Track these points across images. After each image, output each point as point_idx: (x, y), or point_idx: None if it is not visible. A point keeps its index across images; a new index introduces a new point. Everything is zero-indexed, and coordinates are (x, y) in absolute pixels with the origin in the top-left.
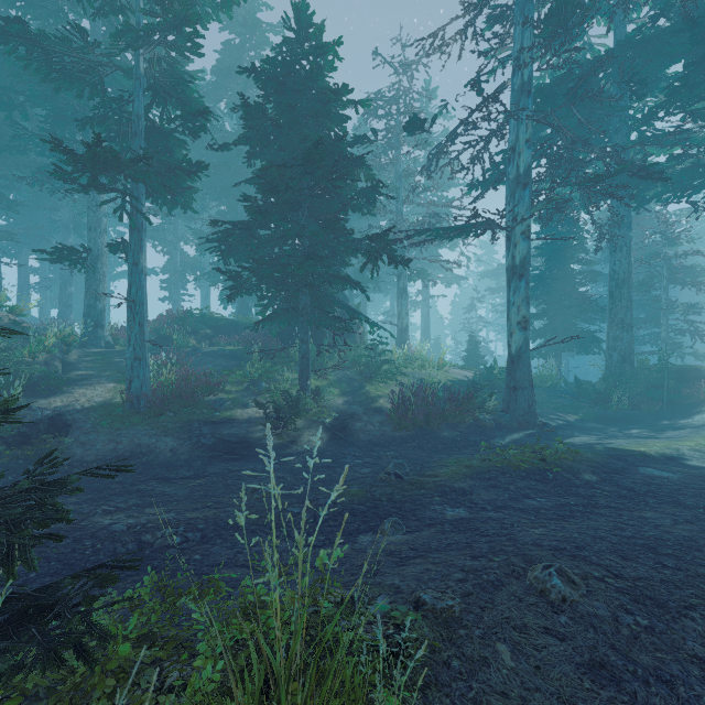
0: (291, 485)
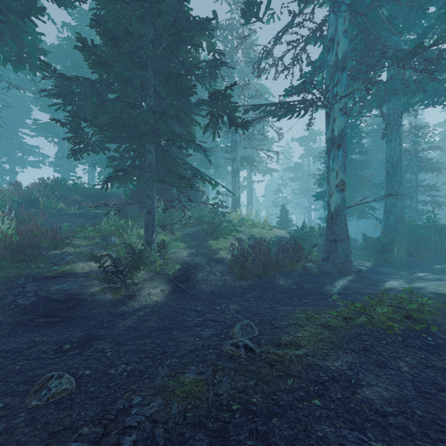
0: (107, 366)
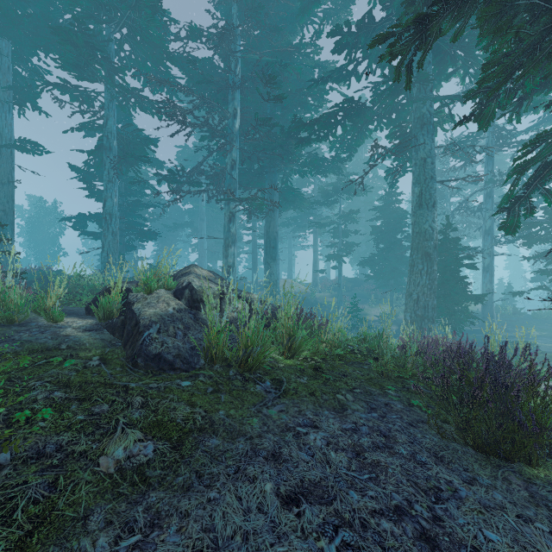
0: None
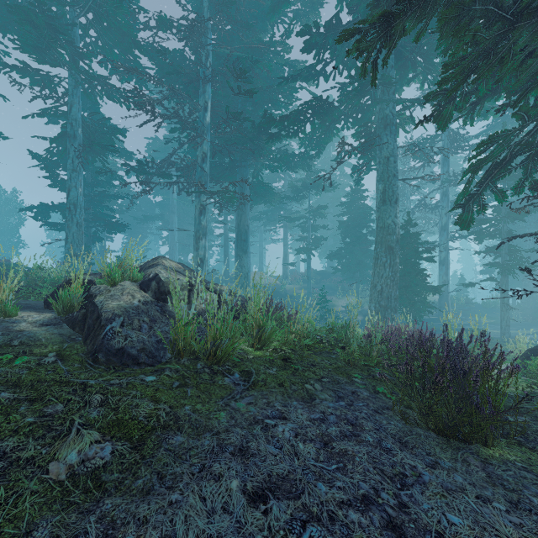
0: None
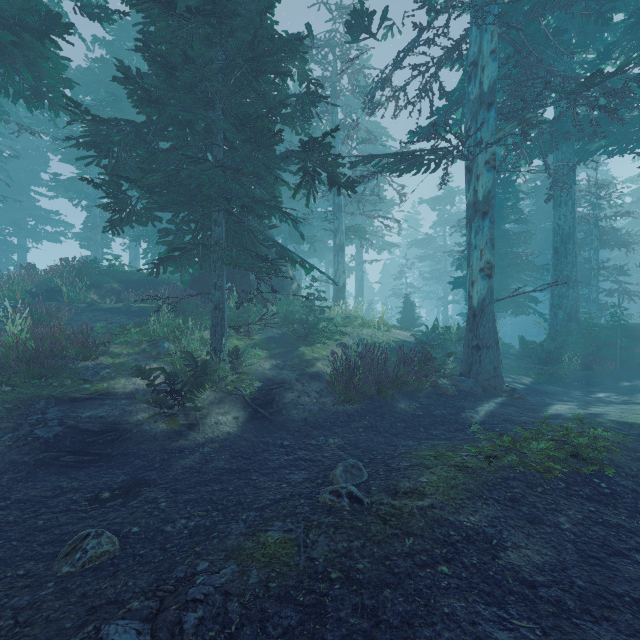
0: (161, 521)
